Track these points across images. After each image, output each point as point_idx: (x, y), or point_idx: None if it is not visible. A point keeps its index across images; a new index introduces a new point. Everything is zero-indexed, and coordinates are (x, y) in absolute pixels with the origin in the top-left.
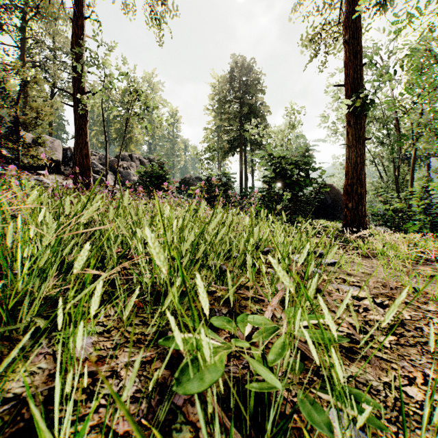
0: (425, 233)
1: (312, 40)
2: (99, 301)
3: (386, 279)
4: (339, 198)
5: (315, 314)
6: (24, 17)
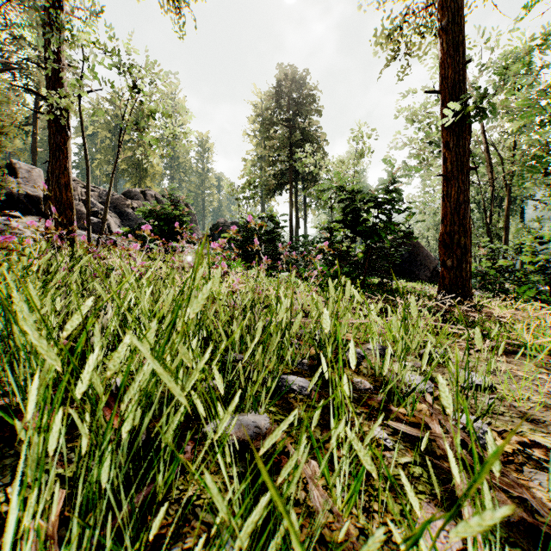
0: (543, 299)
1: (389, 35)
2: None
3: None
4: (418, 250)
5: None
6: None
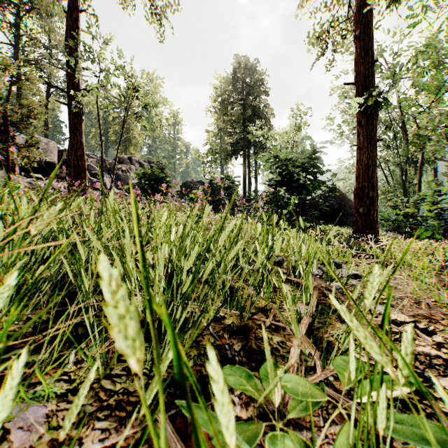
0: (437, 239)
1: (319, 37)
2: (15, 397)
3: (421, 296)
4: (345, 202)
5: (440, 422)
6: (18, 13)
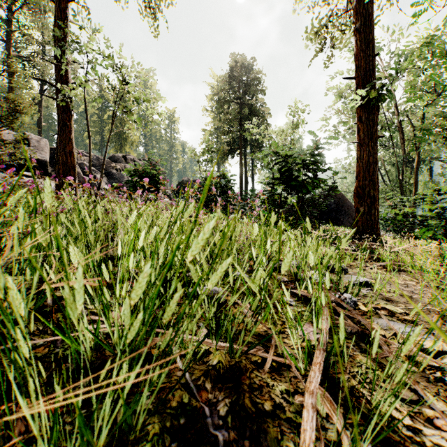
0: (438, 239)
1: (317, 32)
2: None
3: None
4: (343, 202)
5: None
6: (10, 8)
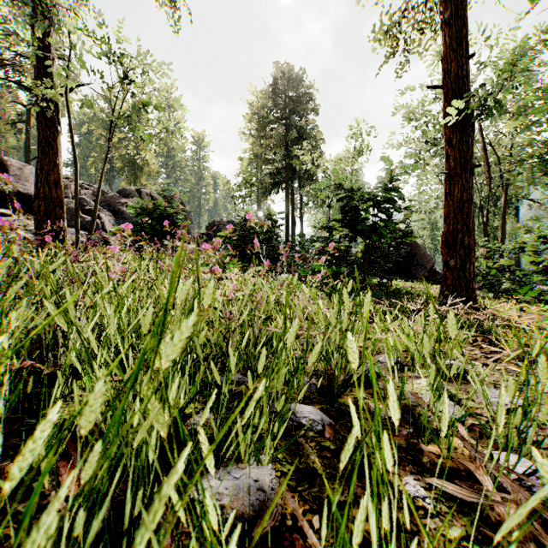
0: (545, 300)
1: (387, 31)
2: None
3: None
4: (415, 249)
5: None
6: None
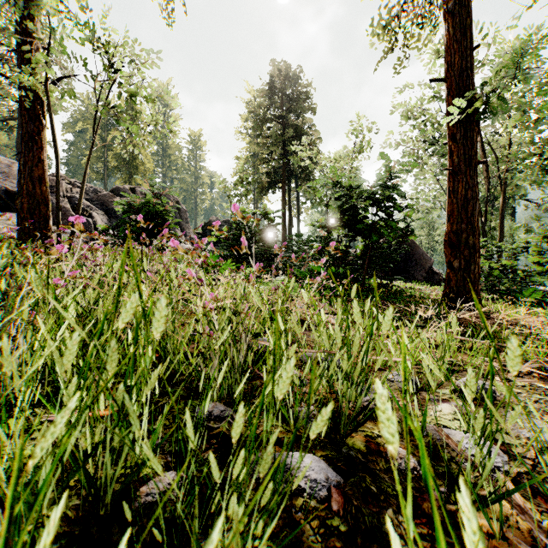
0: None
1: (387, 26)
2: None
3: None
4: (413, 249)
5: None
6: None
